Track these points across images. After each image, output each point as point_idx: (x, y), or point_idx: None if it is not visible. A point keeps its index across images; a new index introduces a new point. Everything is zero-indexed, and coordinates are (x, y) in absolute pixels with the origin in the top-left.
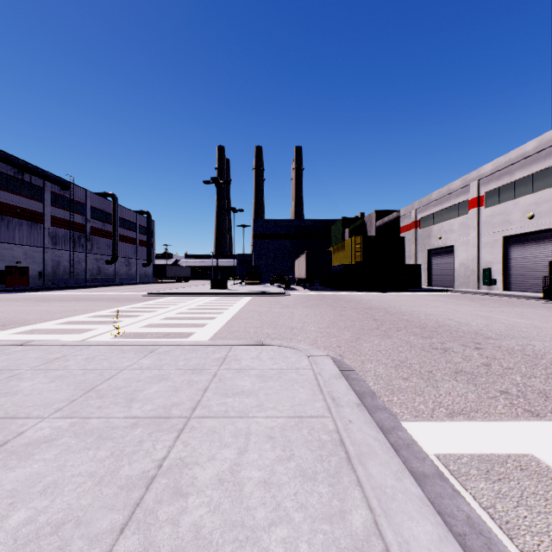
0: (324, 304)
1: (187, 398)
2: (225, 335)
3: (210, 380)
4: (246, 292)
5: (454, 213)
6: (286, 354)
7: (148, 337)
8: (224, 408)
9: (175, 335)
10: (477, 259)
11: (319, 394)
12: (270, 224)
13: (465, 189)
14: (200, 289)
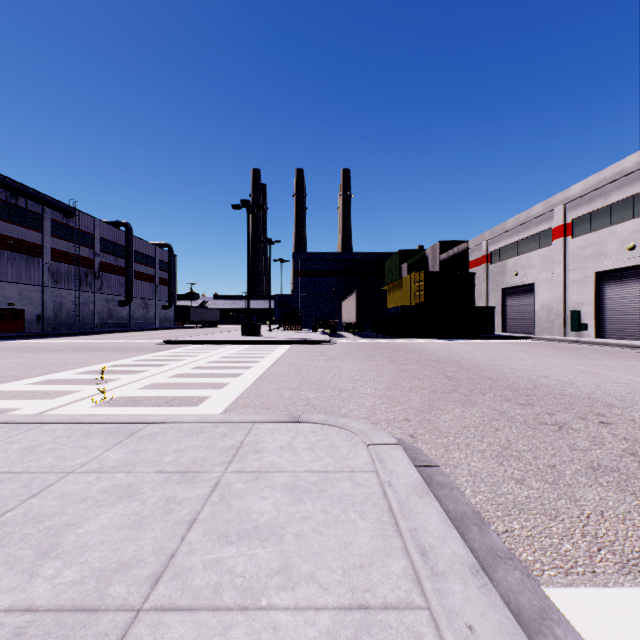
0: (380, 356)
1: (152, 545)
2: (249, 402)
3: (205, 499)
4: (283, 340)
5: (533, 244)
6: (334, 439)
7: (144, 404)
8: (215, 577)
9: (181, 402)
10: (563, 299)
11: (394, 535)
12: (313, 259)
13: (548, 215)
14: (228, 336)
